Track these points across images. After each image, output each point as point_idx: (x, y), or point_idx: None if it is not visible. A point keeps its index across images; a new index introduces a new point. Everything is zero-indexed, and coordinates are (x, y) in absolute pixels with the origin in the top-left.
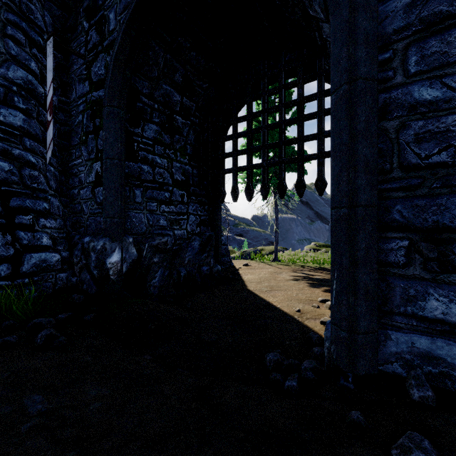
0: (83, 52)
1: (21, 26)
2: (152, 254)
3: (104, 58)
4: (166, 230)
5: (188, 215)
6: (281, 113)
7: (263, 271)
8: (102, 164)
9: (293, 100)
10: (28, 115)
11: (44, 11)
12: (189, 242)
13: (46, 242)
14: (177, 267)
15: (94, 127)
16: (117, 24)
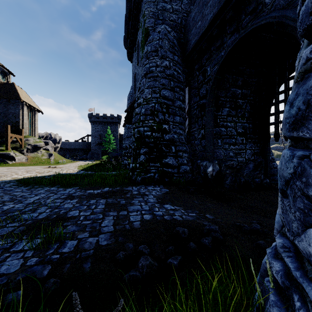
0: (196, 84)
1: (178, 86)
2: (226, 169)
3: (205, 87)
4: (233, 158)
5: (246, 150)
6: None
7: None
8: (205, 131)
9: None
10: (180, 116)
11: (183, 74)
12: (246, 164)
13: (185, 162)
14: (239, 177)
15: (201, 115)
16: (211, 72)
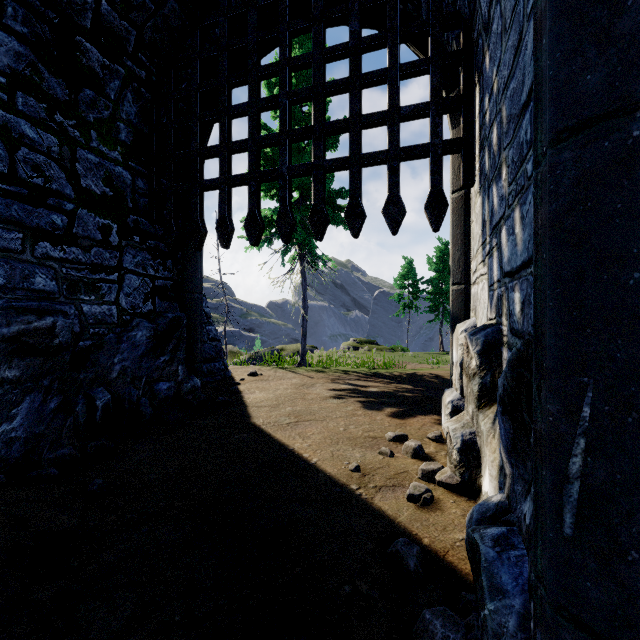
0: None
1: None
2: (0, 360)
3: None
4: (55, 302)
5: (122, 274)
6: (319, 68)
7: (282, 383)
8: None
9: (342, 43)
10: None
11: None
12: (125, 332)
13: None
14: (88, 387)
15: None
16: None
